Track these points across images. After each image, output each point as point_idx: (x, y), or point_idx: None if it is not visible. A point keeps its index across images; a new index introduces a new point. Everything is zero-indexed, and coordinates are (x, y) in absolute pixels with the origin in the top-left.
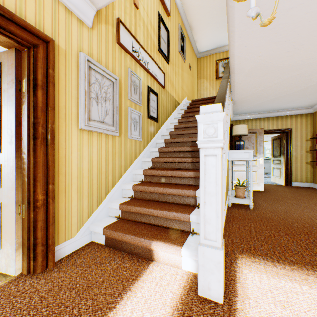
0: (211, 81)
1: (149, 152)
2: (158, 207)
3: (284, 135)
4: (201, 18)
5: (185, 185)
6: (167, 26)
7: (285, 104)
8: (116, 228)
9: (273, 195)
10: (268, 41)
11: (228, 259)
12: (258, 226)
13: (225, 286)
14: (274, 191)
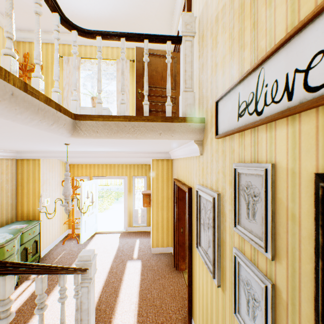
0: None
1: None
2: None
3: None
4: None
5: None
6: None
7: None
8: None
9: None
10: None
11: None
12: None
13: None
14: None
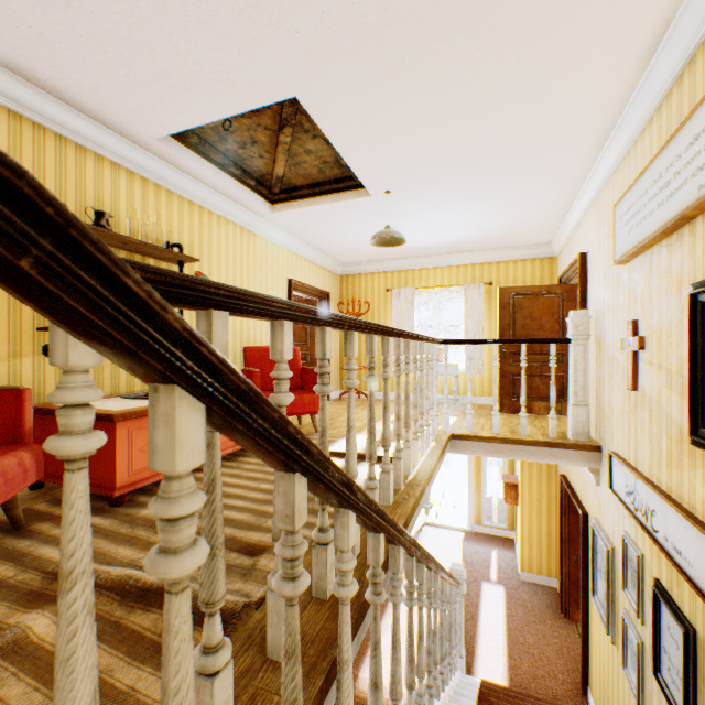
0: None
1: None
2: (521, 700)
3: None
4: None
5: None
6: None
7: None
8: None
9: None
10: None
11: None
12: None
13: None
14: None
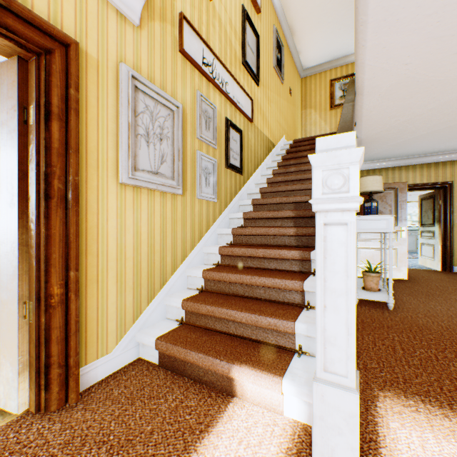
0: (323, 112)
1: (228, 219)
2: (242, 307)
3: (440, 193)
4: (308, 15)
5: (286, 271)
6: (255, 28)
7: (443, 143)
8: (176, 339)
9: (425, 287)
10: (423, 37)
11: (360, 400)
12: (407, 340)
13: (360, 453)
14: (424, 280)
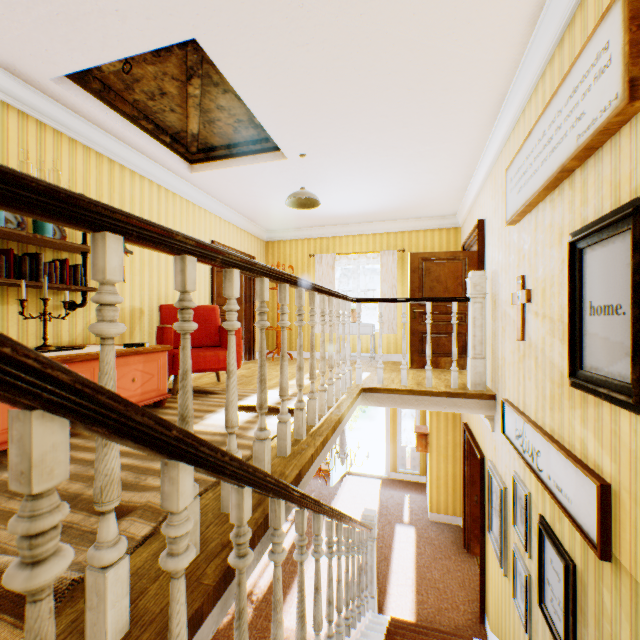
0: None
1: None
2: (426, 634)
3: None
4: None
5: None
6: None
7: None
8: (459, 636)
9: None
10: None
11: None
12: None
13: None
14: None
